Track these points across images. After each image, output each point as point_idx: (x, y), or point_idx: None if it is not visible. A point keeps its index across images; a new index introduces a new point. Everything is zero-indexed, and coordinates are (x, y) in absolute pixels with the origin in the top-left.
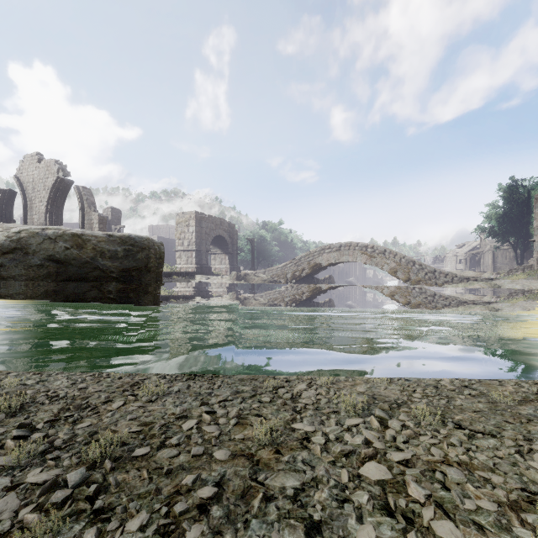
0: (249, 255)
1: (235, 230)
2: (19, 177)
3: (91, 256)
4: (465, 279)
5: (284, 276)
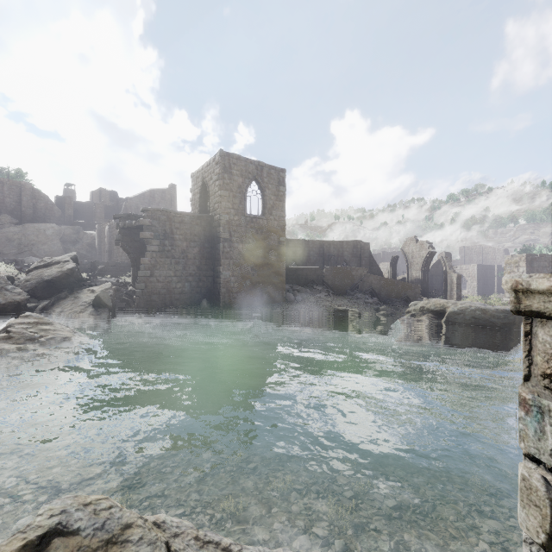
0: None
1: None
2: (403, 250)
3: (489, 317)
4: None
5: None
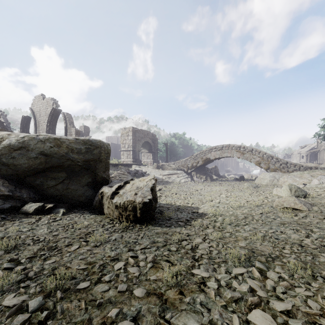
0: (164, 153)
1: (156, 138)
2: (32, 109)
3: (65, 152)
4: (308, 168)
5: (186, 166)
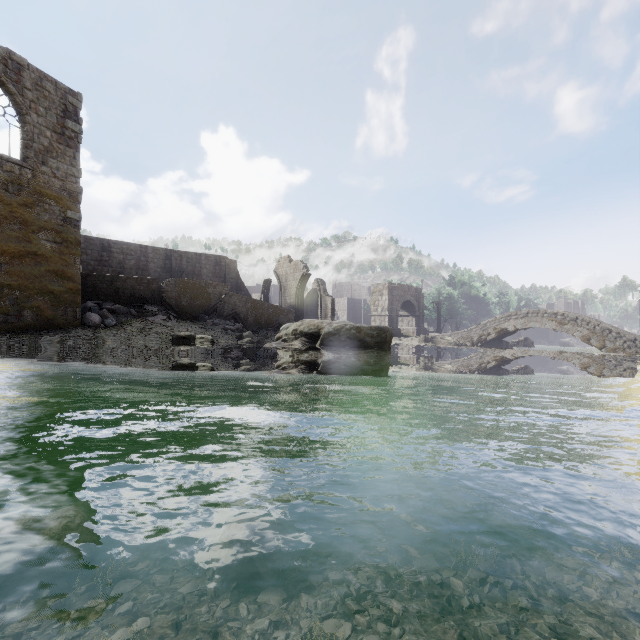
0: (434, 313)
1: (421, 294)
2: (276, 272)
3: (363, 337)
4: None
5: (470, 340)
